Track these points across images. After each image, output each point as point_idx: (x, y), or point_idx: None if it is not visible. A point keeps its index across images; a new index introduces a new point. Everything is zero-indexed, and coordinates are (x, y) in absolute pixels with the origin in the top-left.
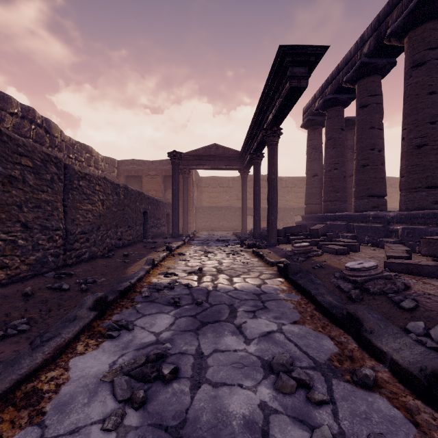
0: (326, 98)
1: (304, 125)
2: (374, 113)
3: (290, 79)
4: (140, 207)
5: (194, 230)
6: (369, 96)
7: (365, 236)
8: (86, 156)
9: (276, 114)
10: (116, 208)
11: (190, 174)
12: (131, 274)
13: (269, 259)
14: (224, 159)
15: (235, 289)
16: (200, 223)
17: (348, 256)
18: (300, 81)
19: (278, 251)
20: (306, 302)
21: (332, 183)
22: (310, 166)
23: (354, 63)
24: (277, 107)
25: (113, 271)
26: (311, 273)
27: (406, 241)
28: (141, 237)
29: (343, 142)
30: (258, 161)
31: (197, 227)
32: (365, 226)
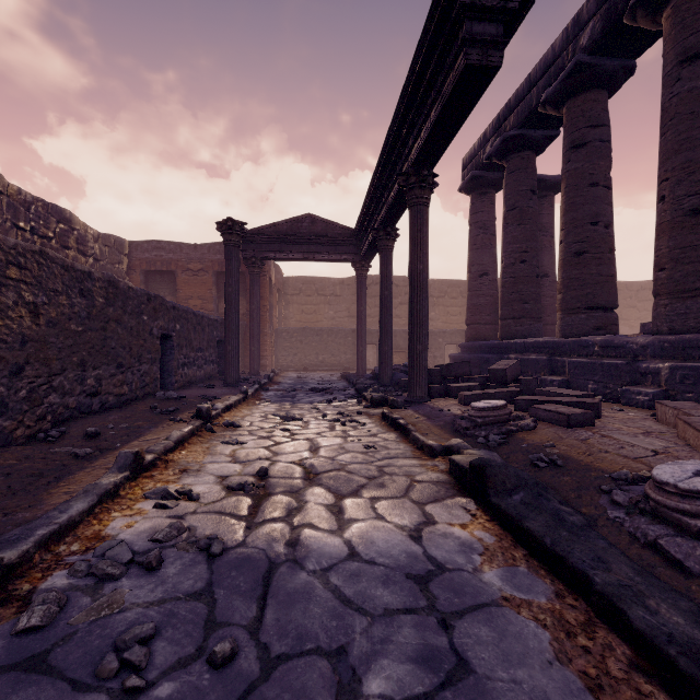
0: (506, 136)
1: (465, 187)
2: (596, 159)
3: (466, 47)
4: (152, 326)
5: (272, 371)
6: (589, 127)
7: (587, 381)
8: (58, 228)
9: (430, 139)
10: (82, 325)
11: (265, 269)
12: (54, 505)
13: (422, 436)
14: (326, 243)
15: (351, 551)
16: (283, 357)
17: (596, 430)
18: (487, 52)
19: (434, 415)
20: (583, 615)
21: (516, 287)
22: (475, 258)
23: (562, 67)
24: (433, 121)
25: (13, 492)
26: (548, 490)
27: (678, 393)
28: (154, 387)
29: (536, 214)
30: (388, 242)
31: (278, 364)
32: (589, 362)
